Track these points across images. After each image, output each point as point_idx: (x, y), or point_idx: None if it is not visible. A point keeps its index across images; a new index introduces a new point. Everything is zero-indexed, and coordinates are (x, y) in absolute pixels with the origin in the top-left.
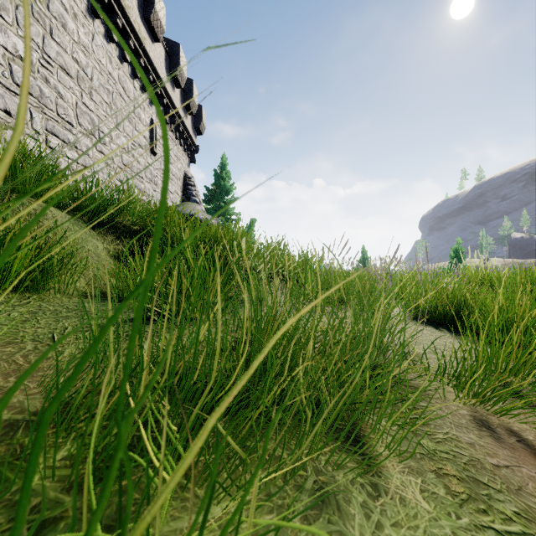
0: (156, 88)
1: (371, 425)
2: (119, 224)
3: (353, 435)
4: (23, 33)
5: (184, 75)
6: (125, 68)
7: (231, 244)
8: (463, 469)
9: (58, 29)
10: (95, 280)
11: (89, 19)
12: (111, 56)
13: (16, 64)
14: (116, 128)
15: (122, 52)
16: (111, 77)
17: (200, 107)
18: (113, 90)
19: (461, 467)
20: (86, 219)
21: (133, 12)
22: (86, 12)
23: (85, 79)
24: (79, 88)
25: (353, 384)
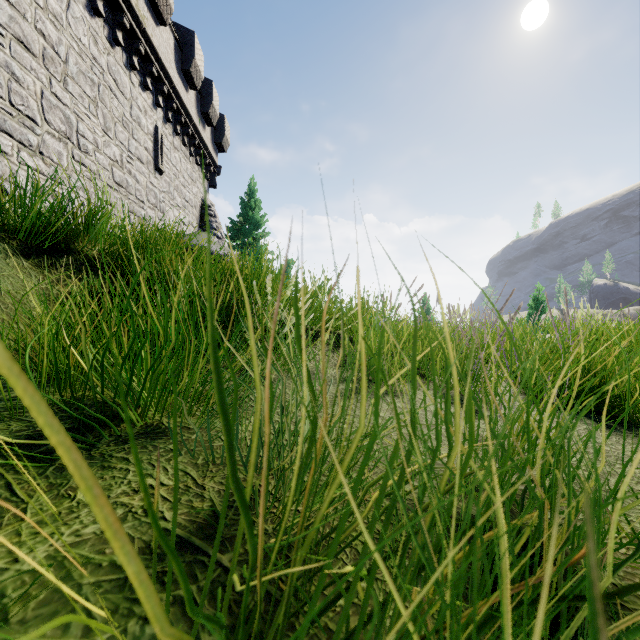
0: (162, 86)
1: None
2: (77, 254)
3: None
4: None
5: (200, 73)
6: (117, 54)
7: (251, 284)
8: None
9: None
10: None
11: None
12: (97, 35)
13: None
14: (105, 133)
15: (113, 32)
16: (97, 63)
17: (222, 117)
18: (99, 81)
19: None
20: (16, 243)
21: None
22: None
23: (56, 60)
24: (47, 72)
25: None
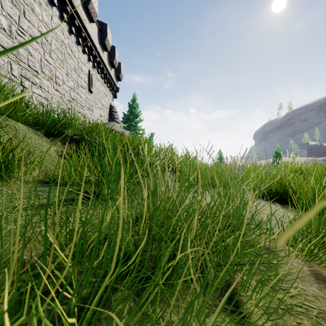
0: (92, 51)
1: (241, 284)
2: (65, 135)
3: (232, 302)
4: (5, 13)
5: (110, 44)
6: (72, 38)
7: (138, 147)
8: (316, 322)
9: (28, 12)
10: (46, 171)
11: (49, 6)
12: (63, 30)
13: (1, 32)
14: (67, 75)
15: (70, 28)
16: (63, 43)
17: (120, 64)
18: (64, 51)
19: (314, 320)
20: (43, 131)
21: (77, 3)
22: (47, 2)
23: (47, 44)
24: (43, 49)
25: (231, 258)
